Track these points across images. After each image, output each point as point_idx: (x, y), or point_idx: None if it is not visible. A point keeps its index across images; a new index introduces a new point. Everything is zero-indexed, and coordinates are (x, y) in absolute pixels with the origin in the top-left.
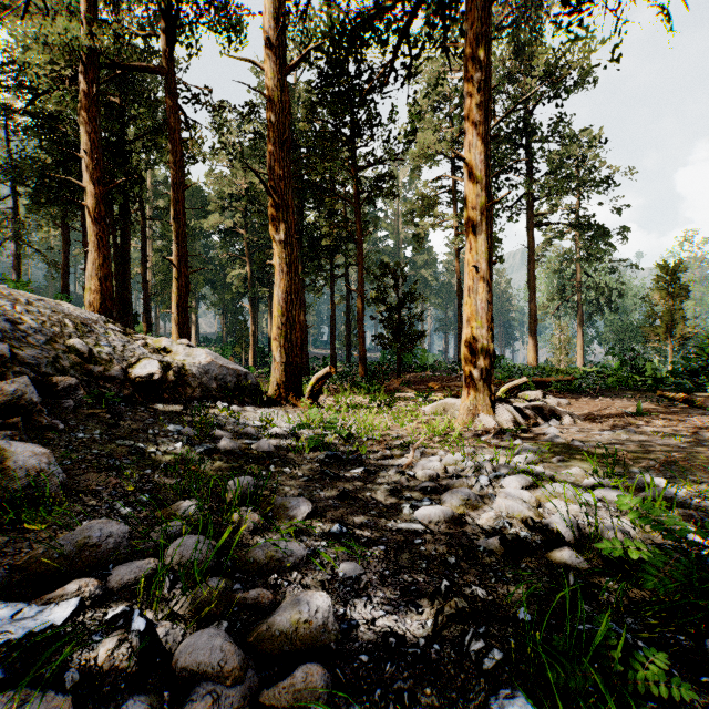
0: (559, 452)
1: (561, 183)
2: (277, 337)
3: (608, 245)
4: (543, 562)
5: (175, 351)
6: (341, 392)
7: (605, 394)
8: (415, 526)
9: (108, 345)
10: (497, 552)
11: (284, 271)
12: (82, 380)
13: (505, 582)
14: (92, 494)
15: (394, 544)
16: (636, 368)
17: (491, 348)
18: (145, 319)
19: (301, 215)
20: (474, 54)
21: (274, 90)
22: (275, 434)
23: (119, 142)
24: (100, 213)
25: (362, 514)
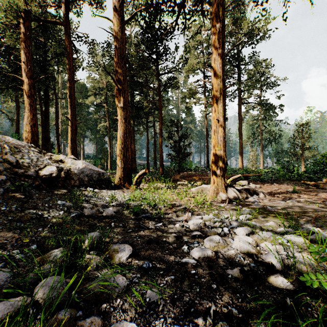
0: (261, 212)
1: (254, 83)
2: (119, 154)
3: (274, 113)
4: (266, 284)
5: (66, 162)
6: (151, 181)
7: (276, 182)
8: (191, 261)
9: (28, 158)
10: (239, 278)
11: (122, 122)
12: (11, 177)
13: (247, 301)
14: (1, 246)
15: (180, 274)
16: (289, 169)
17: (225, 160)
18: (57, 146)
19: (133, 97)
20: (217, 15)
21: (118, 32)
22: (116, 205)
23: (43, 60)
24: (31, 93)
25: (161, 253)
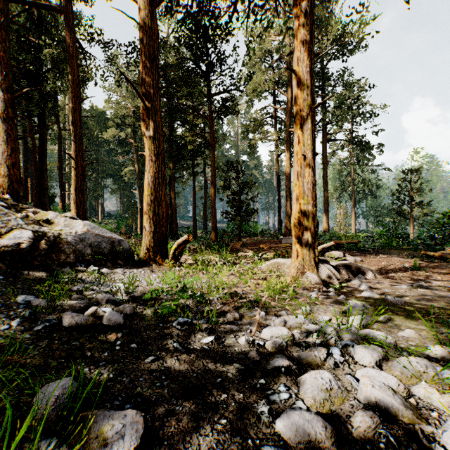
0: (381, 308)
1: (345, 112)
2: (147, 211)
3: (371, 155)
4: None
5: (57, 222)
6: (199, 252)
7: (380, 252)
8: None
9: None
10: None
11: (152, 160)
12: None
13: None
14: None
15: None
16: (396, 234)
17: (315, 220)
18: (61, 200)
19: (173, 130)
20: None
21: (145, 19)
22: (132, 299)
23: (36, 70)
24: (9, 114)
25: (211, 427)
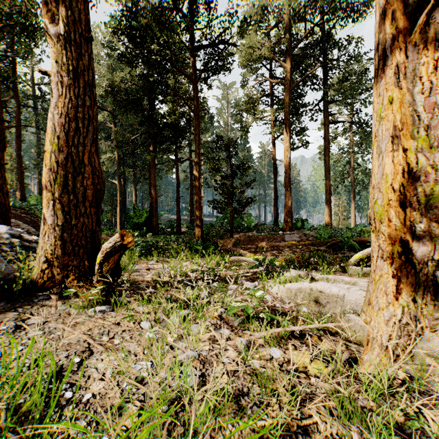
0: None
1: (354, 86)
2: (48, 184)
3: None
4: None
5: None
6: (173, 256)
7: None
8: None
9: None
10: None
11: (63, 83)
12: None
13: None
14: None
15: None
16: None
17: None
18: (19, 189)
19: (153, 108)
20: None
21: None
22: None
23: None
24: None
25: None
